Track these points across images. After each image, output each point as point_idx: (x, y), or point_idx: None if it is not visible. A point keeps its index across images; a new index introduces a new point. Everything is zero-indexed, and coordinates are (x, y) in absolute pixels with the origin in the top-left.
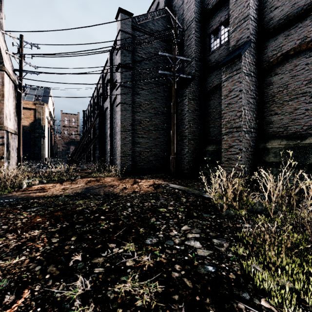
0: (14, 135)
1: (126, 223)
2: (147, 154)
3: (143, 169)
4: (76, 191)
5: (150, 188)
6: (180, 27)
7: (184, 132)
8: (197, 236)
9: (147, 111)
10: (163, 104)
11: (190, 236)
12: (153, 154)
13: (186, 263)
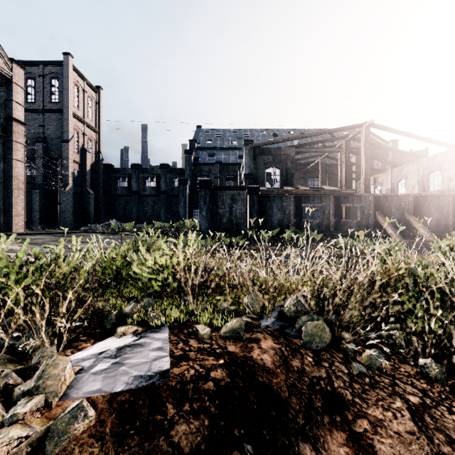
0: None
1: None
2: None
3: None
4: None
5: None
6: None
7: None
8: None
9: None
10: None
11: None
12: None
13: None
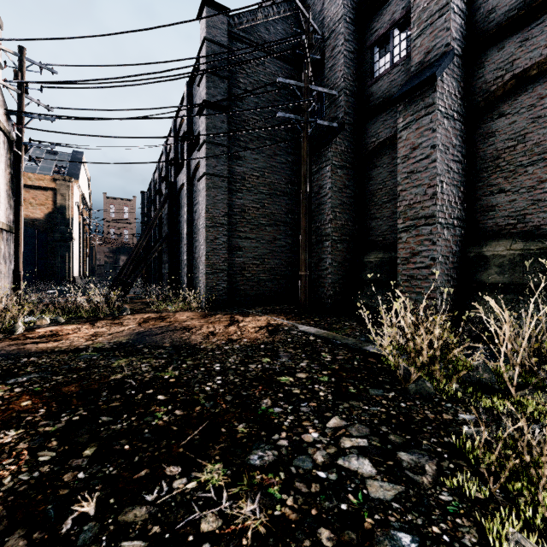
0: (7, 233)
1: (210, 411)
2: (256, 270)
3: (248, 297)
4: (117, 340)
5: (261, 334)
6: (317, 32)
7: (325, 228)
8: (362, 445)
9: (256, 191)
10: (284, 177)
11: (347, 443)
12: (266, 269)
13: (345, 525)
